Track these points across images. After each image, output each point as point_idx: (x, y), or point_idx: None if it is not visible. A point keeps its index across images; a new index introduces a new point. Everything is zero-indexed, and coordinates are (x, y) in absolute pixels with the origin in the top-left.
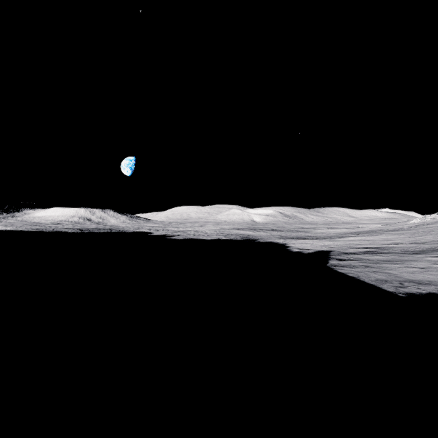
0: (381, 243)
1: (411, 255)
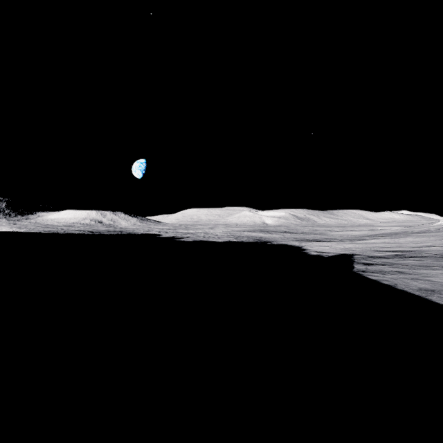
0: (410, 246)
1: None
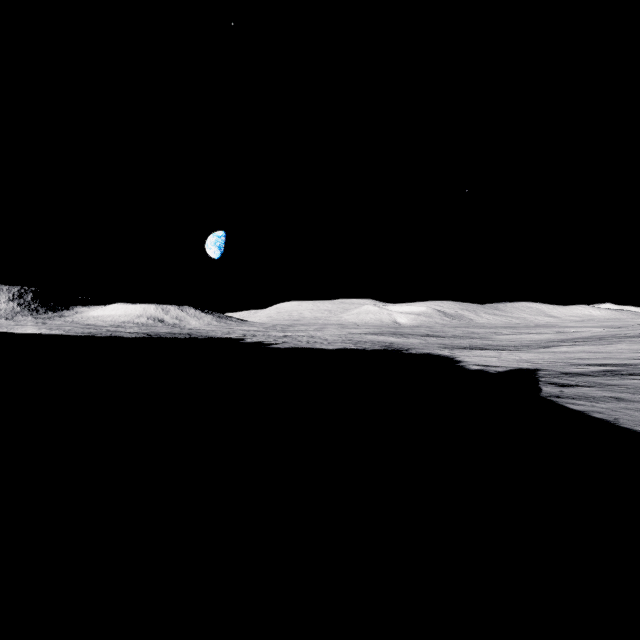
0: (626, 358)
1: None
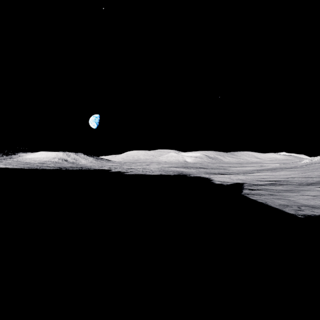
0: (281, 178)
1: (305, 186)
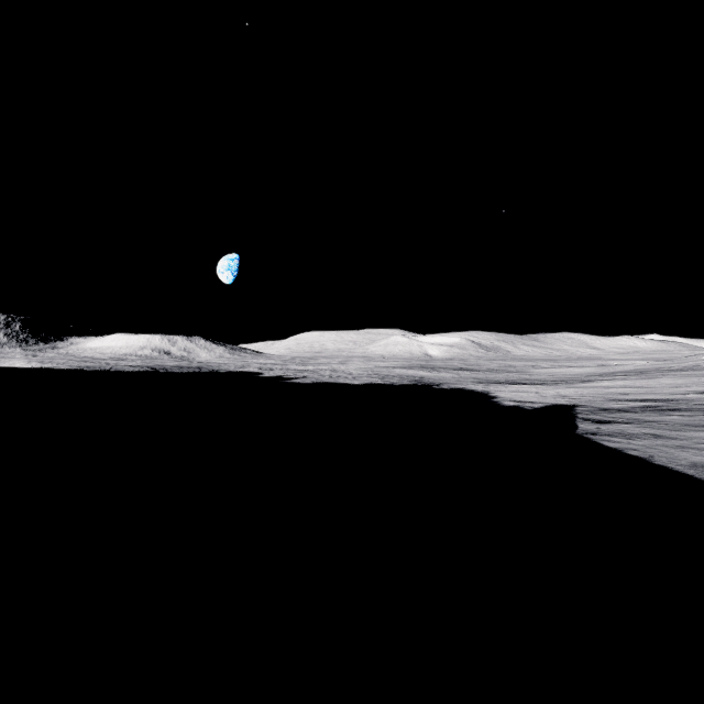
0: (668, 393)
1: None
